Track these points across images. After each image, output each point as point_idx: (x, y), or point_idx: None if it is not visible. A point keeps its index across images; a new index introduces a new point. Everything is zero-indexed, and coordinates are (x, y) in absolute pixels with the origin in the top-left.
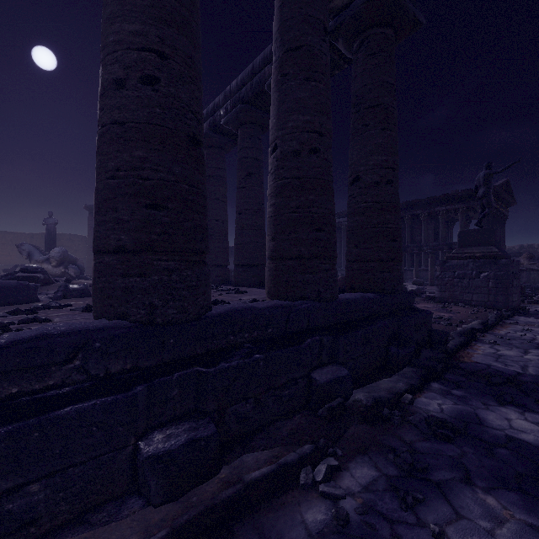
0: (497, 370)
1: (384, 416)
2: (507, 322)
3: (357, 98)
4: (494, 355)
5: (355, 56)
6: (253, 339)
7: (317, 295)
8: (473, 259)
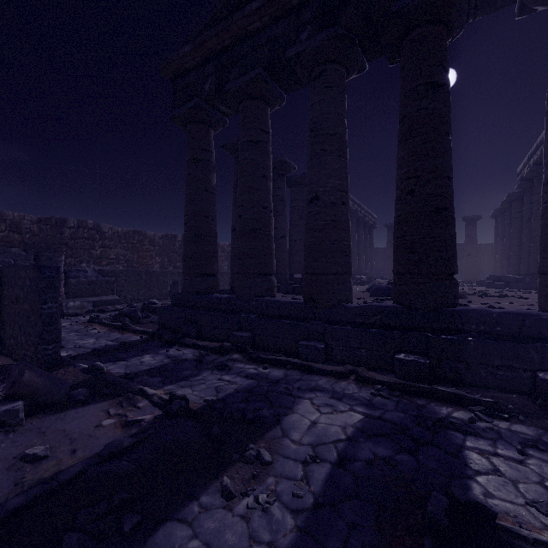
0: None
1: None
2: None
3: None
4: None
5: None
6: (481, 331)
7: None
8: None
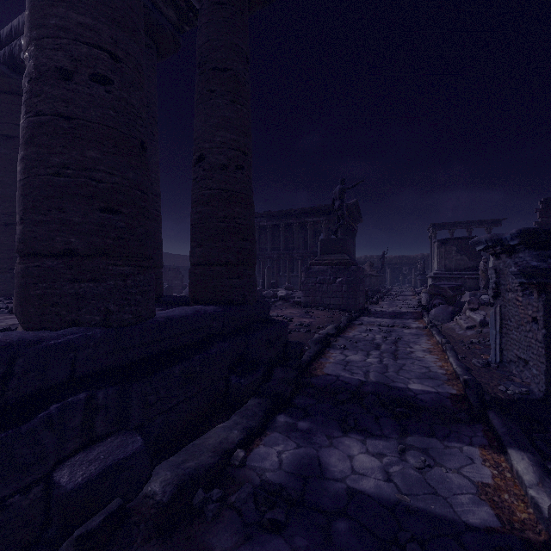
0: (344, 382)
1: (194, 507)
2: (355, 324)
3: (202, 54)
4: (343, 363)
5: (201, 2)
6: None
7: (103, 316)
8: (331, 266)
